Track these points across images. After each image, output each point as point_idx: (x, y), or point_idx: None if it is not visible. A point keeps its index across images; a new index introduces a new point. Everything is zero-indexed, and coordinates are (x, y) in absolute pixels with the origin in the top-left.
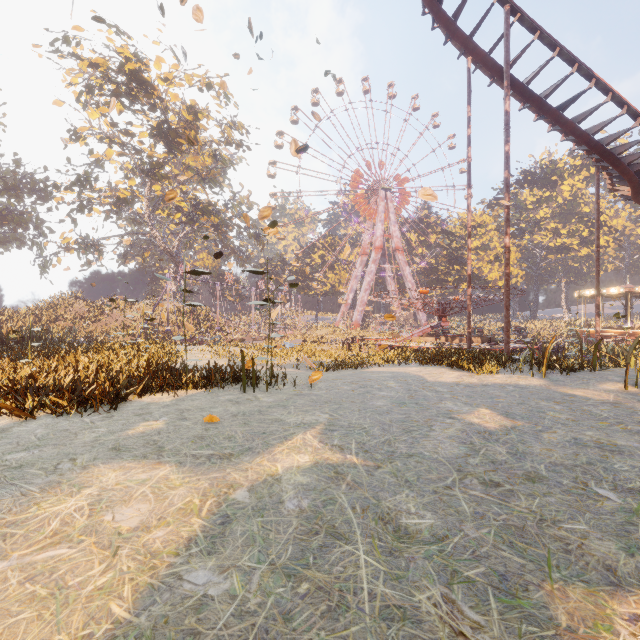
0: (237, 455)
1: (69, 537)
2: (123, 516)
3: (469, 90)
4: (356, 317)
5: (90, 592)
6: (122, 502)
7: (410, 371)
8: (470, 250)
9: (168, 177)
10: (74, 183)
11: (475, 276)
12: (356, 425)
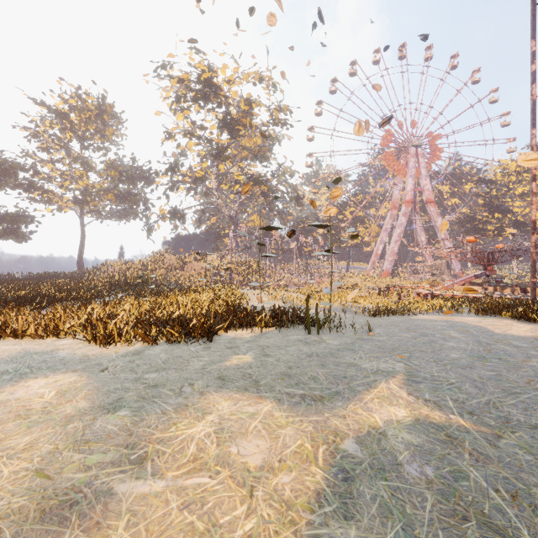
0: (328, 398)
1: (207, 465)
2: (246, 450)
3: (533, 23)
4: (386, 266)
5: (241, 537)
6: (241, 434)
7: (467, 321)
8: (535, 194)
9: (230, 157)
10: (168, 169)
11: (521, 223)
12: (441, 378)
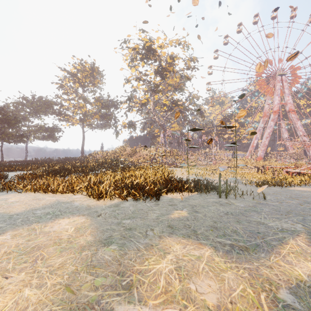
0: (252, 249)
1: (176, 298)
2: (202, 289)
3: None
4: (260, 153)
5: None
6: (194, 274)
7: None
8: None
9: (161, 91)
10: (127, 100)
11: None
12: None
